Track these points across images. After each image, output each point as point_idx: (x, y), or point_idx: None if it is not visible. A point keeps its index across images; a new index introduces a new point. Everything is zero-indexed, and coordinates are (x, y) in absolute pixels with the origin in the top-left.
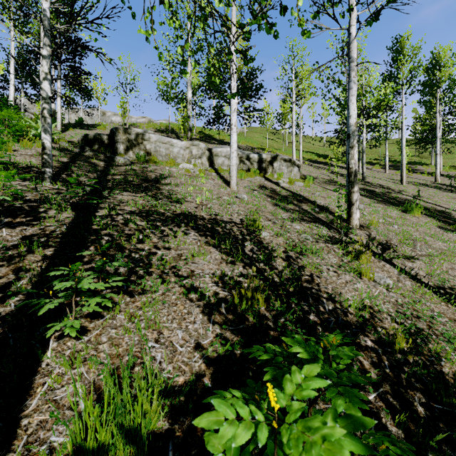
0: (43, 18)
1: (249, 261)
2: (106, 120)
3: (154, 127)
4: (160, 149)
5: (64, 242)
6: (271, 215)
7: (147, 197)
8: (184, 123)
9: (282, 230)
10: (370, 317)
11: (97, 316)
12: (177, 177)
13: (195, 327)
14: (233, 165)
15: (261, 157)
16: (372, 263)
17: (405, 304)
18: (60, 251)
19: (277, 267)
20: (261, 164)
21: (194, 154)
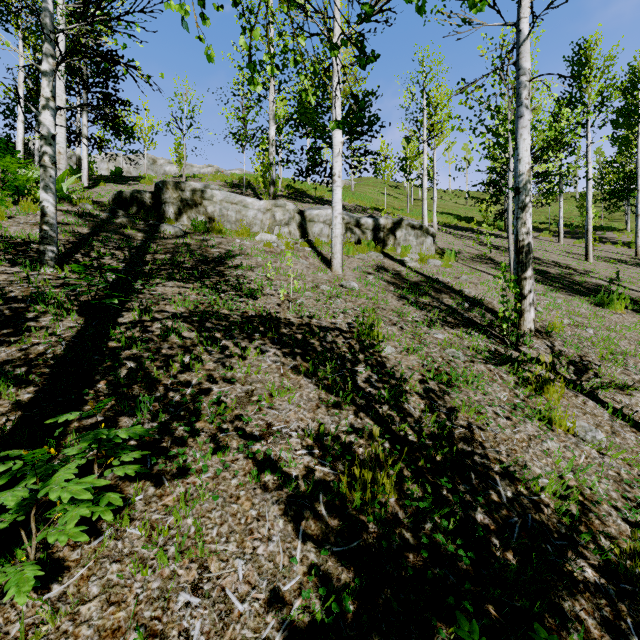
0: (42, 13)
1: (365, 402)
2: (157, 170)
3: (223, 179)
4: (228, 213)
5: (56, 374)
6: (395, 315)
7: (204, 289)
8: (265, 174)
9: (415, 341)
10: (580, 512)
11: (89, 533)
12: (252, 254)
13: (270, 550)
14: (336, 236)
15: (377, 223)
16: (566, 398)
17: (635, 481)
18: (46, 393)
19: (411, 412)
20: (378, 233)
21: (278, 220)
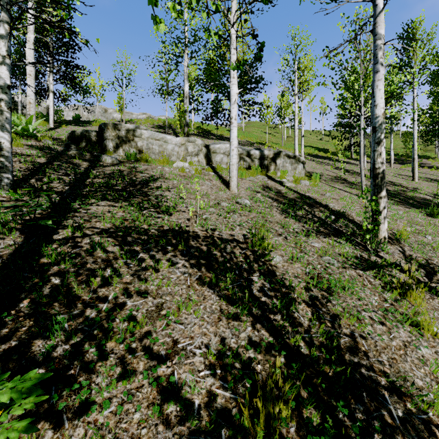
0: None
1: (260, 312)
2: (108, 116)
3: (152, 122)
4: (153, 147)
5: None
6: (280, 227)
7: (129, 208)
8: (181, 118)
9: (297, 250)
10: None
11: None
12: (170, 178)
13: None
14: (233, 164)
15: (262, 154)
16: (425, 301)
17: None
18: None
19: (301, 321)
20: (263, 161)
21: (190, 152)
